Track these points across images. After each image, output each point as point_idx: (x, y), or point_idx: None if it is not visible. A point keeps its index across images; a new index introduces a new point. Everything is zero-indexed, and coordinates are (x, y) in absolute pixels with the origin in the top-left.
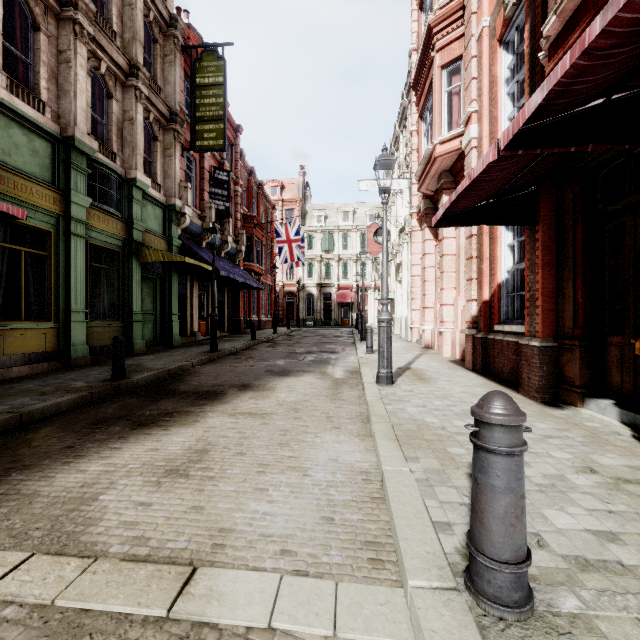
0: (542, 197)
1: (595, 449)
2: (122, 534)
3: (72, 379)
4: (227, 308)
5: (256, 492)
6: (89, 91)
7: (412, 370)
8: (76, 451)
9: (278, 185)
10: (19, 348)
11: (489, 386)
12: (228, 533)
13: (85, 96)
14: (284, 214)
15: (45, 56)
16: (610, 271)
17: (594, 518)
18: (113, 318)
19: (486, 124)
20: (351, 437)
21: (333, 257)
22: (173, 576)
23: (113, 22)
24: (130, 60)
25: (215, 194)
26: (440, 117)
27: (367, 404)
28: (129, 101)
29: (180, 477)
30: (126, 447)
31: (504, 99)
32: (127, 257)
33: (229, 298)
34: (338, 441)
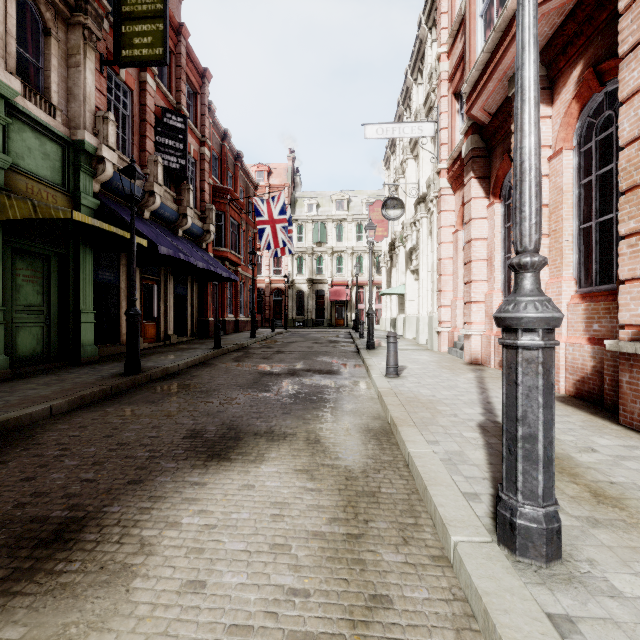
0: None
1: None
2: None
3: None
4: (191, 305)
5: None
6: None
7: None
8: None
9: (264, 170)
10: None
11: None
12: None
13: None
14: None
15: None
16: None
17: None
18: None
19: None
20: None
21: (326, 250)
22: None
23: None
24: None
25: (165, 146)
26: None
27: None
28: None
29: None
30: None
31: None
32: None
33: (193, 292)
34: None
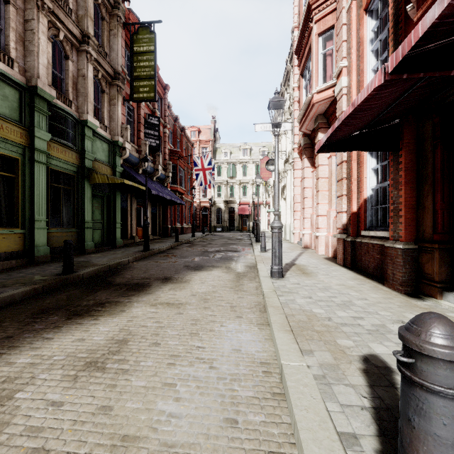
0: (405, 128)
1: None
2: (22, 445)
3: (32, 273)
4: (158, 218)
5: (164, 388)
6: (50, 53)
7: (297, 266)
8: (12, 341)
9: (196, 130)
10: None
11: (359, 279)
12: (131, 442)
13: (46, 56)
14: (200, 151)
15: (14, 23)
16: None
17: None
18: (70, 225)
19: (354, 75)
20: (251, 326)
21: (236, 182)
22: None
23: (69, 2)
24: (82, 31)
25: (149, 134)
26: (317, 73)
27: (263, 295)
28: (82, 62)
29: (97, 370)
30: (57, 337)
31: (369, 55)
32: (80, 179)
33: (160, 211)
34: (240, 330)
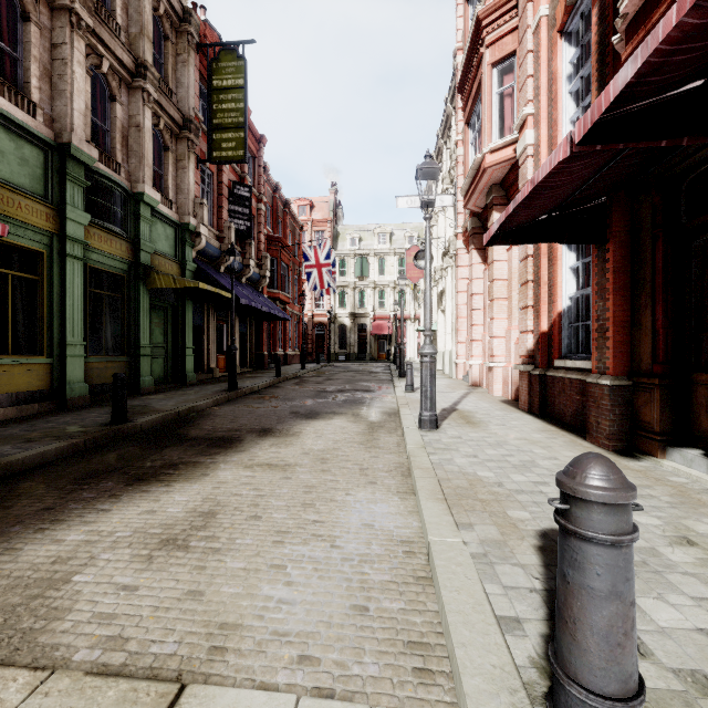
0: (614, 210)
1: (688, 512)
2: (93, 632)
3: (65, 423)
4: (249, 341)
5: (271, 570)
6: (89, 92)
7: (459, 412)
8: (55, 514)
9: (307, 204)
10: (5, 387)
11: (549, 431)
12: (231, 630)
13: (83, 97)
14: (313, 236)
15: (36, 50)
16: (697, 296)
17: (705, 611)
18: (117, 352)
19: (544, 128)
20: (389, 495)
21: (368, 284)
22: (152, 699)
23: (117, 14)
24: (137, 58)
25: (235, 212)
26: (490, 122)
27: (408, 453)
28: (135, 105)
29: (178, 549)
30: (116, 509)
31: (566, 99)
32: (133, 282)
33: (251, 329)
34: (374, 500)
